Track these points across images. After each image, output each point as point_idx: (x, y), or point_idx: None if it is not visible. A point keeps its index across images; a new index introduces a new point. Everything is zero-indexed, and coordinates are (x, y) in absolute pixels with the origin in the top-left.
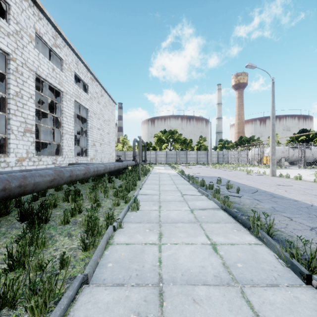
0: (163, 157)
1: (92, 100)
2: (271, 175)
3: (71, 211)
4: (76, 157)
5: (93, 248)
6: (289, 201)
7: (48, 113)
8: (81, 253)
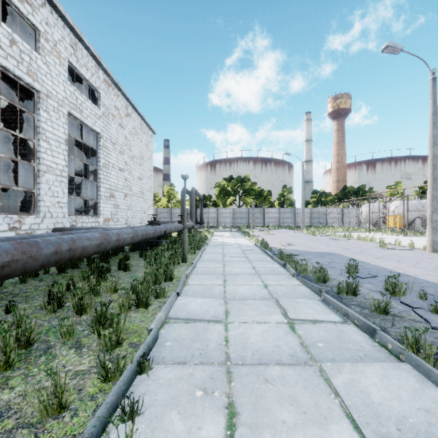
0: (228, 217)
1: (109, 119)
2: (430, 249)
3: None
4: (72, 217)
5: None
6: None
7: None
8: None
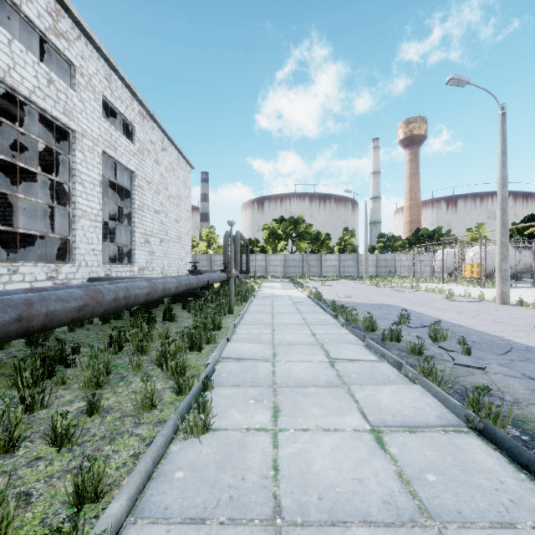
0: (278, 266)
1: (144, 155)
2: (499, 301)
3: None
4: (107, 266)
5: None
6: None
7: (37, 173)
8: None
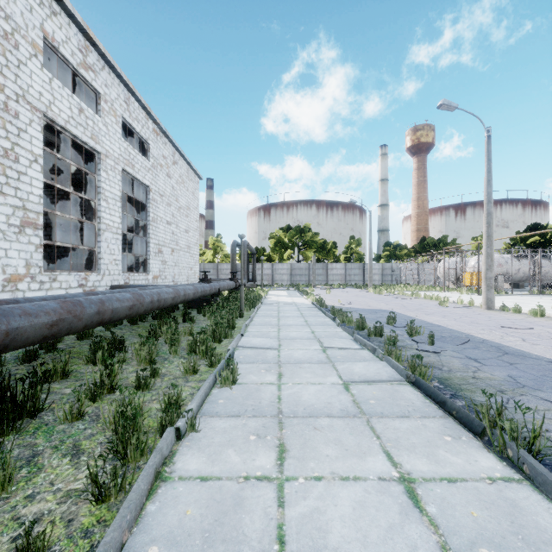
0: (285, 274)
1: (157, 170)
2: (484, 306)
3: (91, 388)
4: (126, 274)
5: (121, 493)
6: (540, 363)
7: (70, 192)
8: (89, 509)
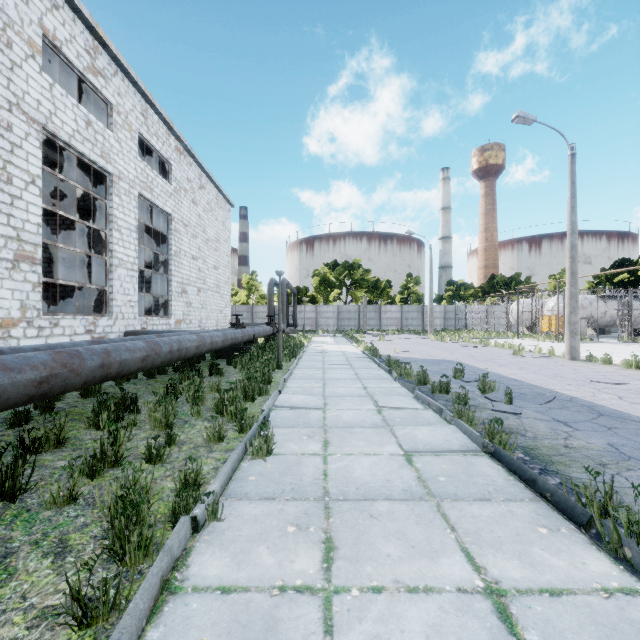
0: (331, 318)
1: (180, 195)
2: (568, 356)
3: (89, 462)
4: (143, 318)
5: (114, 613)
6: None
7: (76, 220)
8: (68, 636)
